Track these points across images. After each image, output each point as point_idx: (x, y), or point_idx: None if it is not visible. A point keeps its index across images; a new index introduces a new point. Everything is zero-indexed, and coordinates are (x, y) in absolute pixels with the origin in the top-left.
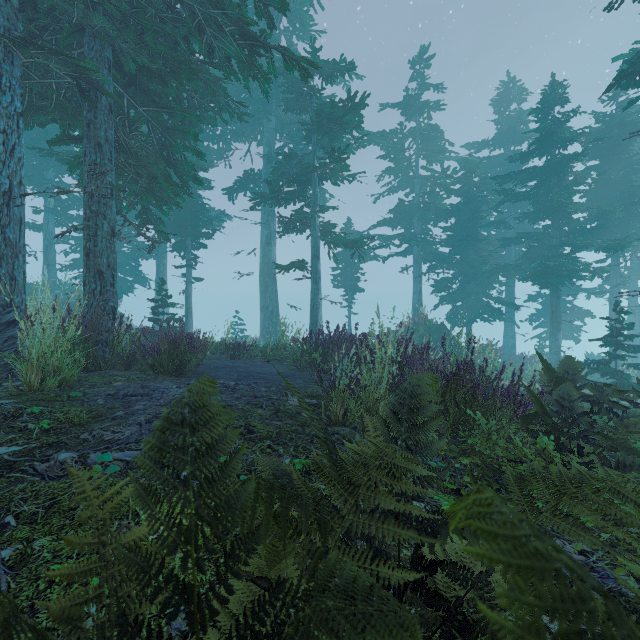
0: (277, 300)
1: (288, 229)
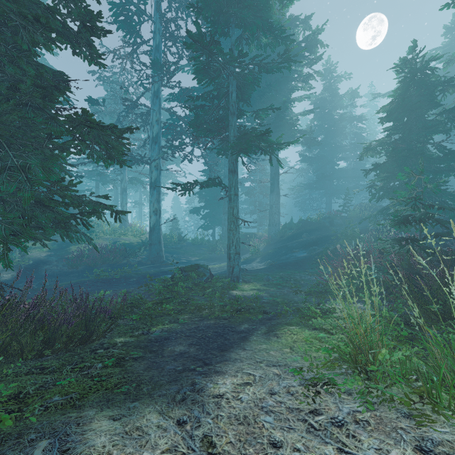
0: None
1: None
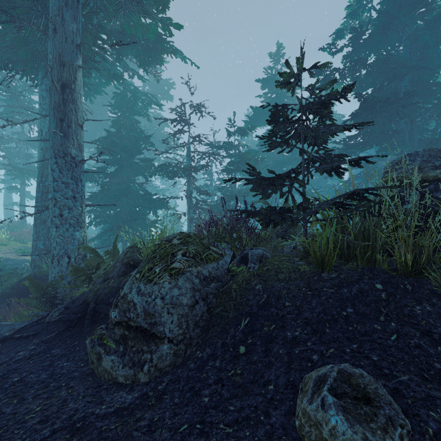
0: (13, 212)
1: (11, 192)
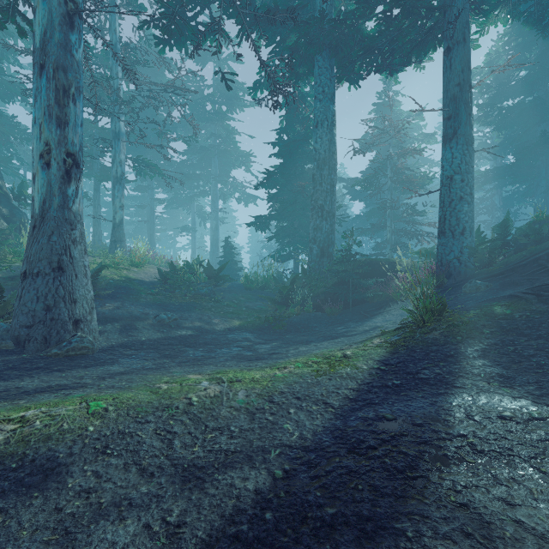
0: None
1: None
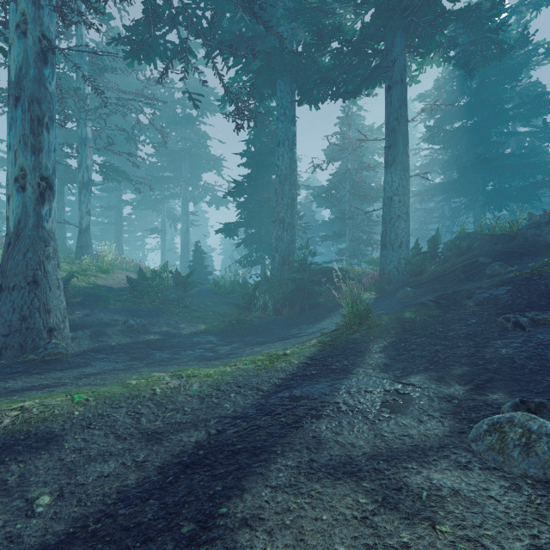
0: None
1: None
